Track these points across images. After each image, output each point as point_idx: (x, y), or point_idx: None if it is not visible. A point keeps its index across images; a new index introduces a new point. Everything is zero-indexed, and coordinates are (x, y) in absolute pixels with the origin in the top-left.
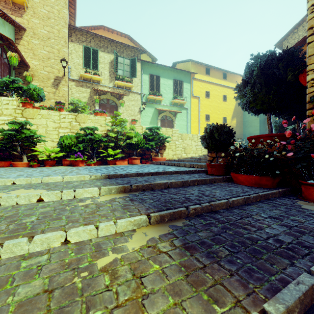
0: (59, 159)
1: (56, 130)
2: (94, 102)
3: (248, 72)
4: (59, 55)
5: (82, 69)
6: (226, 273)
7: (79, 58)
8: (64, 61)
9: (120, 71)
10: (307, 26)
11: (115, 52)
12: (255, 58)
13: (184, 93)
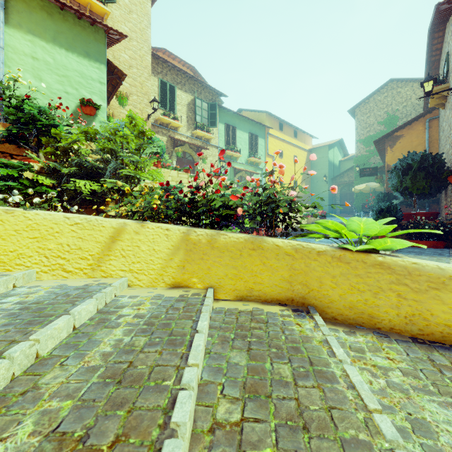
0: None
1: None
2: (170, 155)
3: (405, 164)
4: (142, 90)
5: (158, 110)
6: None
7: (154, 94)
8: (156, 102)
9: (198, 117)
10: None
11: (195, 92)
12: (410, 155)
13: (259, 150)
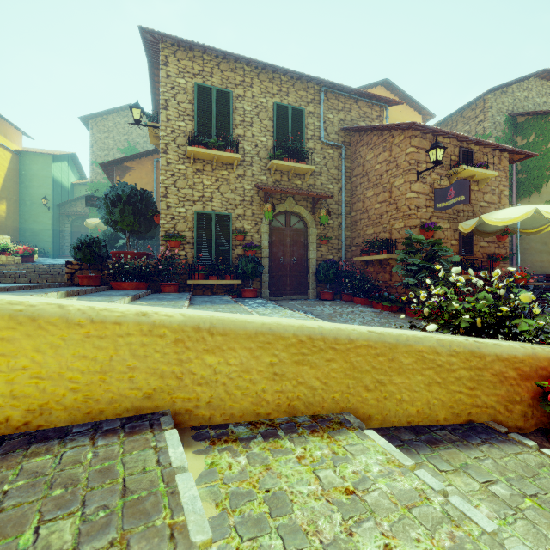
0: None
1: None
2: None
3: (115, 194)
4: None
5: None
6: (175, 300)
7: None
8: None
9: None
10: (161, 190)
11: None
12: (121, 184)
13: None
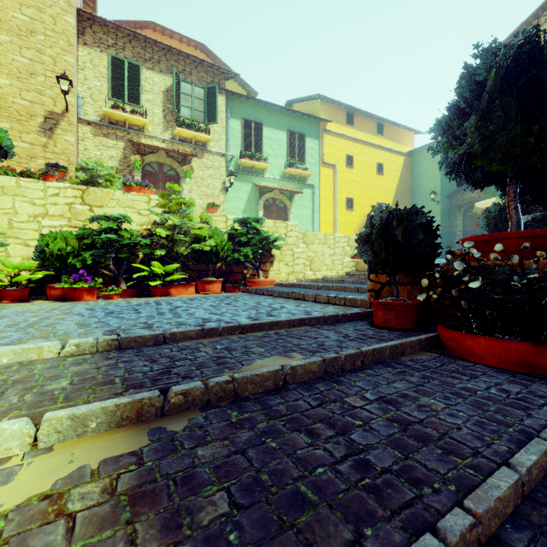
0: (39, 285)
1: (34, 221)
2: (132, 168)
3: (467, 88)
4: (56, 68)
5: (107, 102)
6: None
7: (100, 78)
8: (63, 80)
9: (186, 110)
10: None
11: (175, 71)
12: (484, 54)
13: (307, 157)
